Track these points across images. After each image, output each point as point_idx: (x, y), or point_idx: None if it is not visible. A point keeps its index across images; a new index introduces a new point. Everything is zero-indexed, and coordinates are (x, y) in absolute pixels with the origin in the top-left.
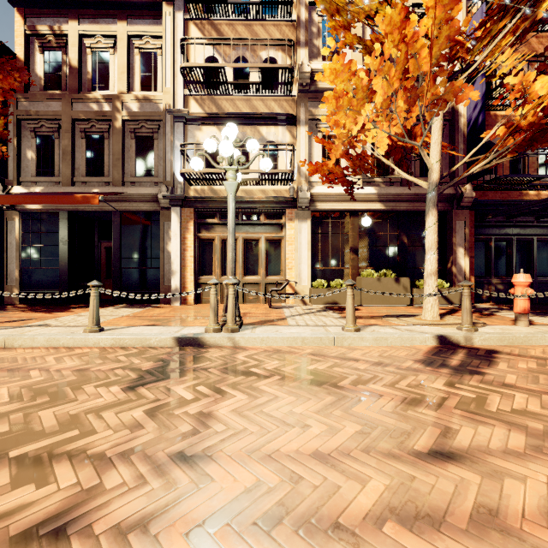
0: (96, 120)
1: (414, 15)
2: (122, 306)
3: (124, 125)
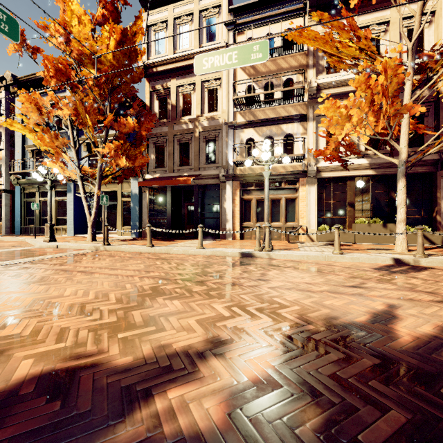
0: (185, 134)
1: (374, 75)
2: None
3: (200, 135)
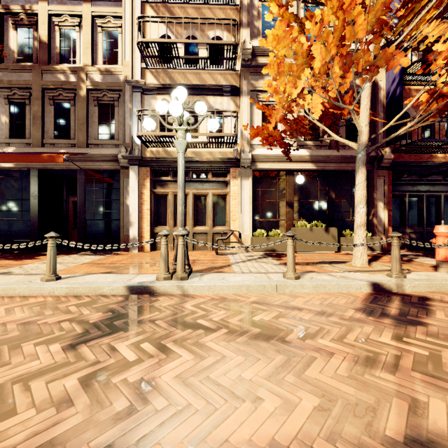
0: (63, 89)
1: None
2: (85, 253)
3: (88, 94)
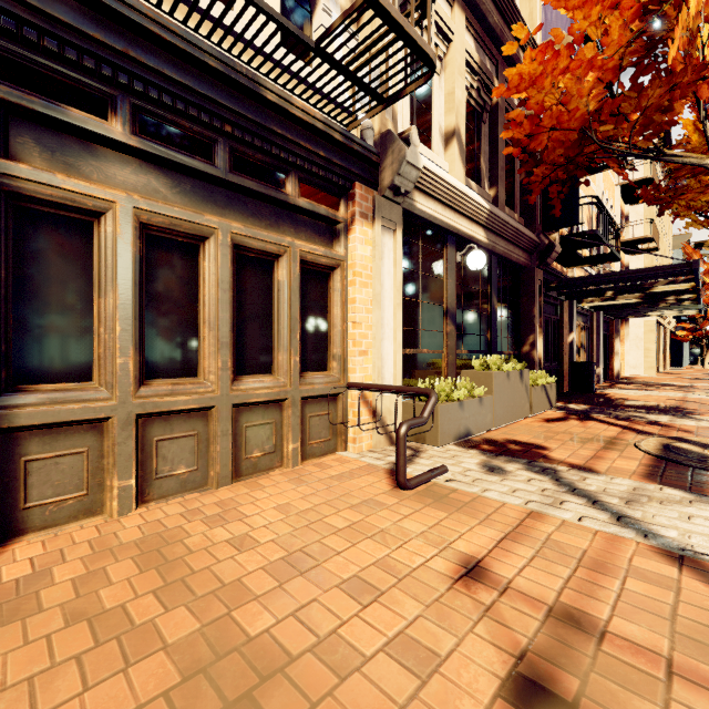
0: None
1: None
2: None
3: None
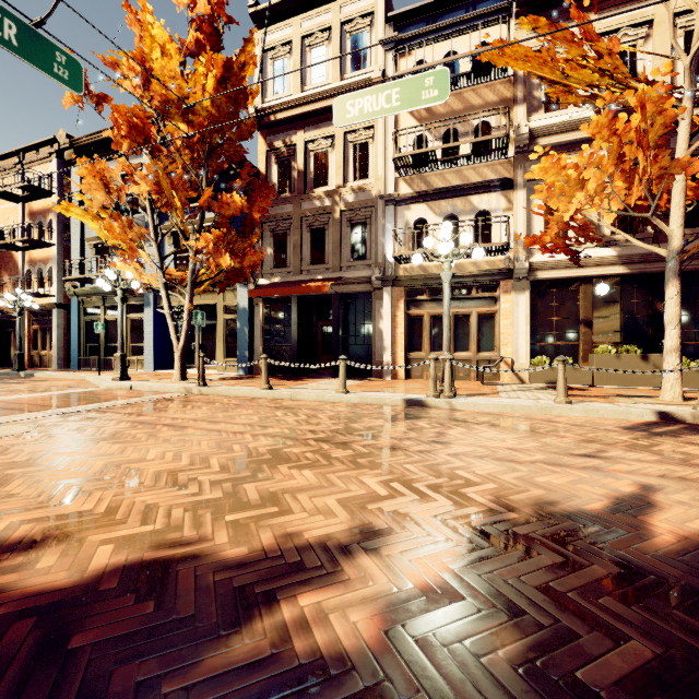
0: (318, 214)
1: (623, 114)
2: None
3: (341, 215)
